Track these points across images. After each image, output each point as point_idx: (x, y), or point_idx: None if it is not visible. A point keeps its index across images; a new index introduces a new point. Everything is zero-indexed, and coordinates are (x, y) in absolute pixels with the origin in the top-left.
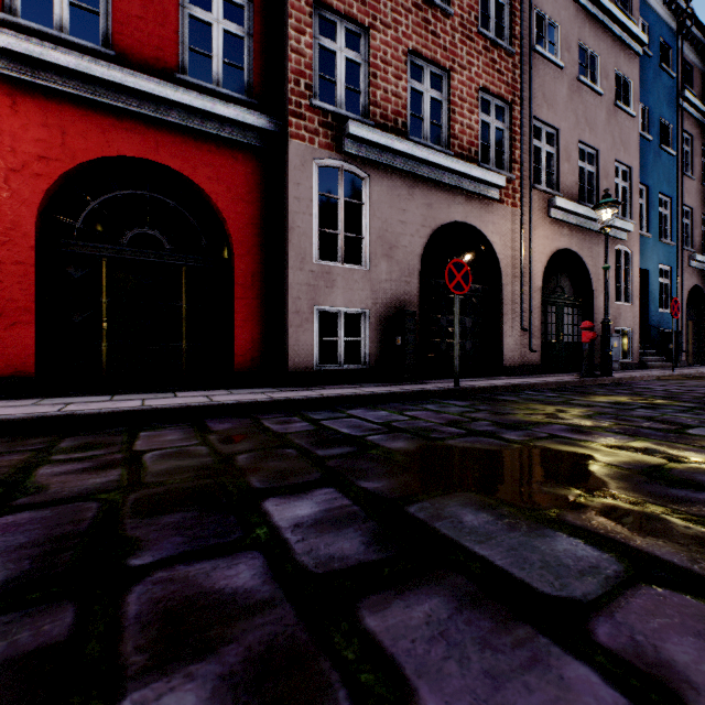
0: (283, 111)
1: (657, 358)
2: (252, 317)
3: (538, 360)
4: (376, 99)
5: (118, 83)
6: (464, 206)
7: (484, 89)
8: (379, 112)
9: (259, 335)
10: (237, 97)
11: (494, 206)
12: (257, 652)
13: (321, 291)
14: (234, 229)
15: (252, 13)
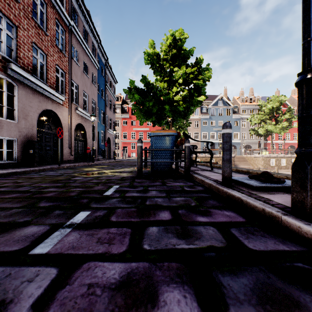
0: None
1: (101, 157)
2: None
3: (73, 158)
4: (20, 56)
5: None
6: (52, 104)
7: (58, 65)
8: (22, 62)
9: None
10: None
11: (61, 106)
12: (96, 180)
13: None
14: None
15: None
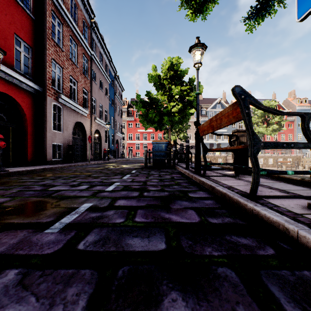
0: (44, 87)
1: (112, 157)
2: (32, 145)
3: (93, 157)
4: (64, 87)
5: (4, 70)
6: (80, 117)
7: (83, 87)
8: (65, 91)
9: (34, 150)
10: (30, 78)
11: (85, 118)
12: (122, 169)
13: (54, 138)
14: (28, 117)
15: (31, 51)
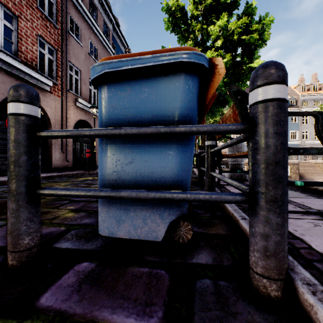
0: None
1: None
2: None
3: (71, 165)
4: None
5: None
6: None
7: (41, 36)
8: None
9: None
10: None
11: (47, 93)
12: None
13: None
14: None
15: None
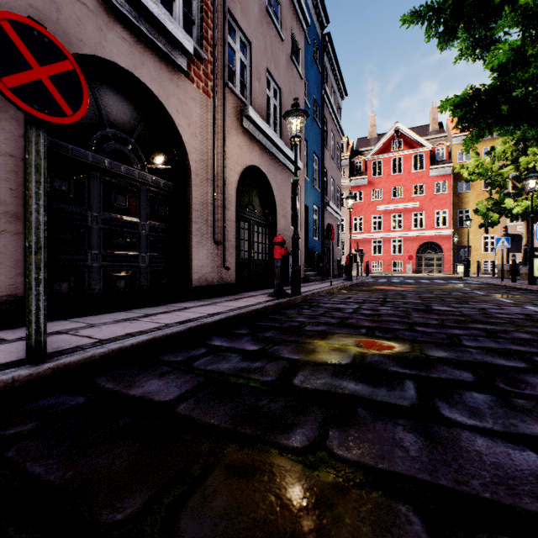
0: None
1: (314, 273)
2: None
3: (232, 278)
4: None
5: None
6: (132, 49)
7: None
8: None
9: None
10: None
11: (180, 78)
12: None
13: None
14: None
15: None
